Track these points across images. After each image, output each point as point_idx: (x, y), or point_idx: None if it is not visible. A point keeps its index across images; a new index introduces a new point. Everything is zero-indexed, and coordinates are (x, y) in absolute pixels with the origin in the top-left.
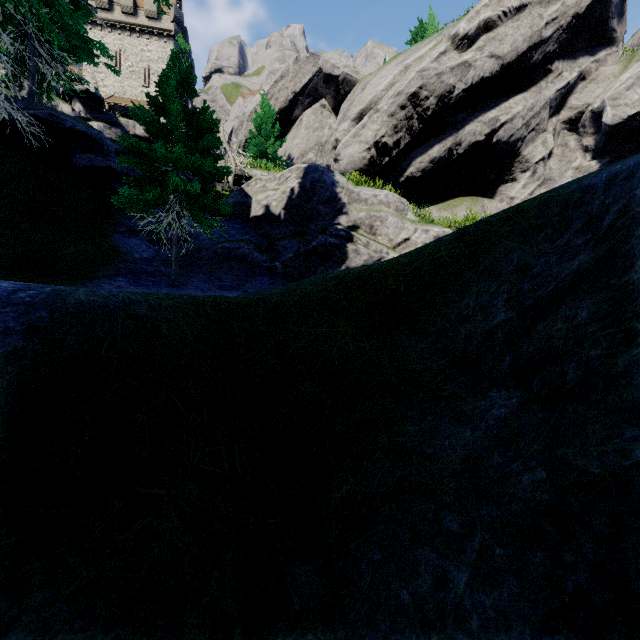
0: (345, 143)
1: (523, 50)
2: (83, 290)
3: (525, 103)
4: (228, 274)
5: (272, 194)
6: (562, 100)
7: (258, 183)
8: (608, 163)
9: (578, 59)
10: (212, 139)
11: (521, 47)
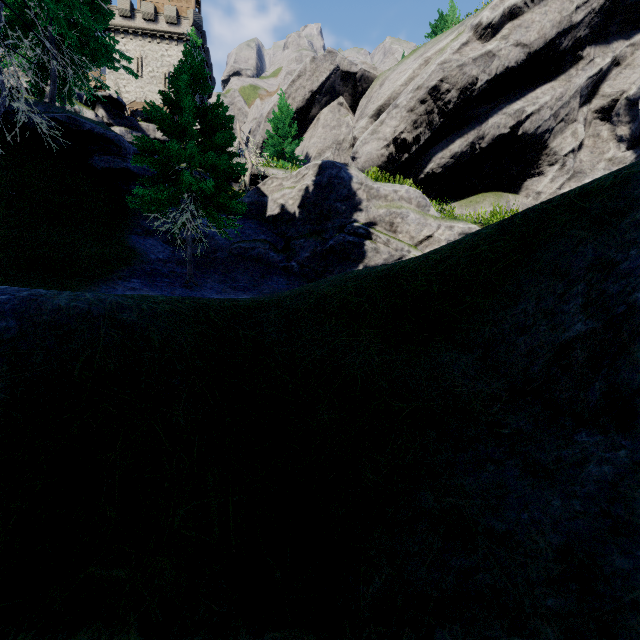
0: (363, 140)
1: (551, 37)
2: (66, 294)
3: (553, 92)
4: (243, 275)
5: (288, 192)
6: (594, 88)
7: (274, 182)
8: None
9: (612, 44)
10: (226, 136)
11: (549, 34)
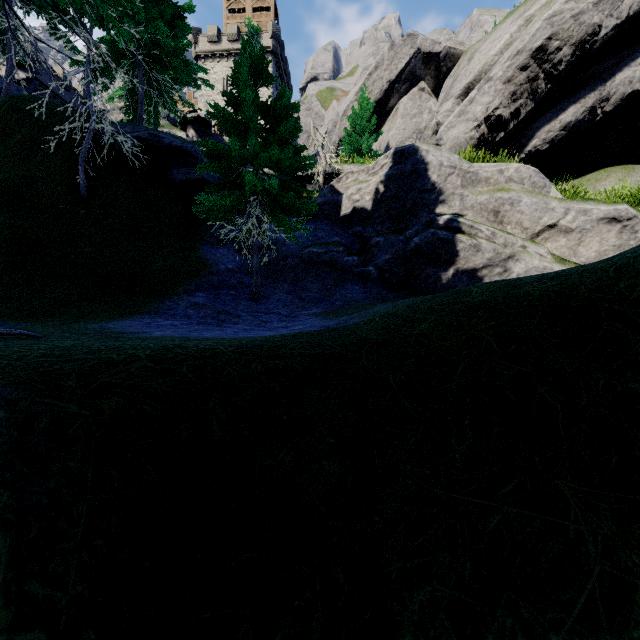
0: (448, 125)
1: None
2: None
3: None
4: (314, 283)
5: (365, 187)
6: None
7: (349, 177)
8: None
9: None
10: (293, 126)
11: None
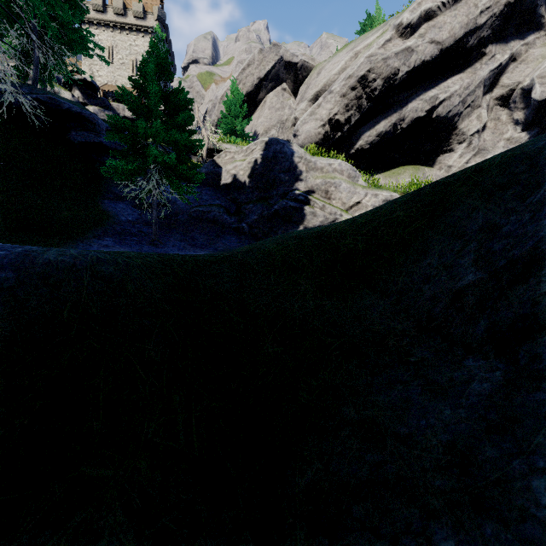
0: (303, 121)
1: (460, 36)
2: (54, 250)
3: (462, 83)
4: (201, 234)
5: (239, 164)
6: (495, 79)
7: (227, 155)
8: (537, 134)
9: (509, 43)
10: (187, 116)
11: (458, 33)
